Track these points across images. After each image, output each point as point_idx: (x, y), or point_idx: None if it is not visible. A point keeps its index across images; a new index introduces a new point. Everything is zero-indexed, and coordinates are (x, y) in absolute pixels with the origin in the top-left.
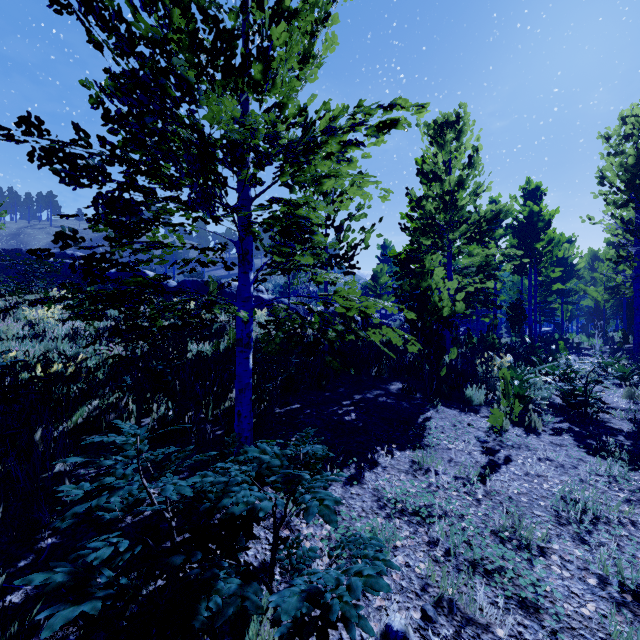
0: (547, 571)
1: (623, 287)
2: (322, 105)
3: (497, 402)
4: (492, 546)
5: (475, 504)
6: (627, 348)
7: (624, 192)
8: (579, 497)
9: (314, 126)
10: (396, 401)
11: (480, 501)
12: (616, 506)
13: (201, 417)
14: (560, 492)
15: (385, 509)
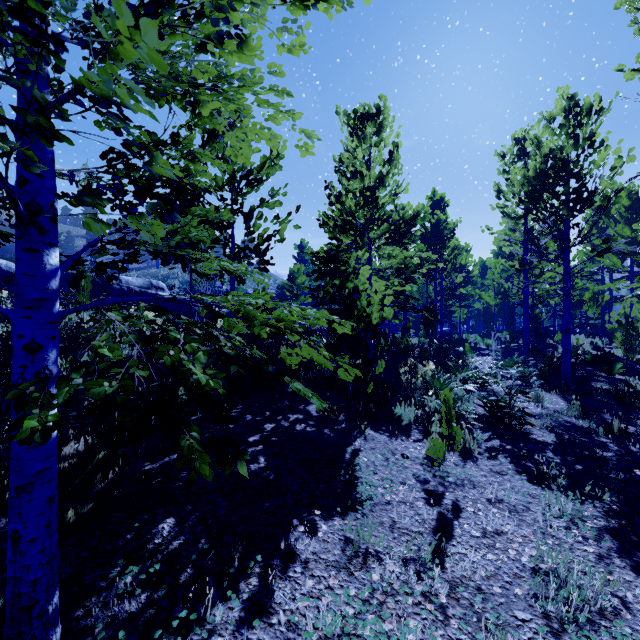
0: None
1: (511, 293)
2: None
3: (427, 419)
4: None
5: (440, 619)
6: (513, 347)
7: (525, 203)
8: (552, 565)
9: None
10: (317, 428)
11: (445, 609)
12: (600, 579)
13: None
14: (530, 561)
15: None
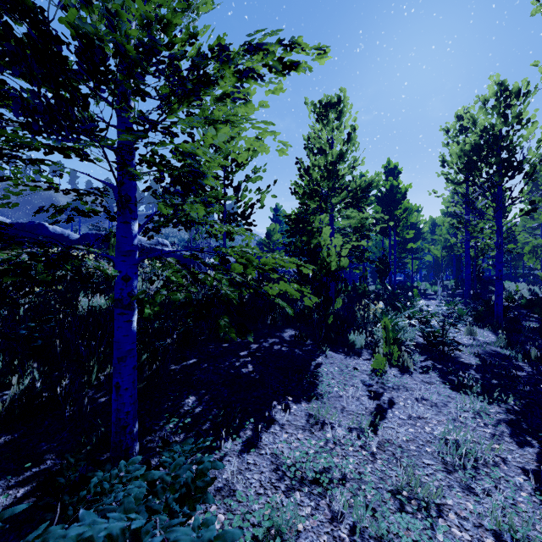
0: (449, 536)
1: (456, 247)
2: (216, 40)
3: (375, 345)
4: (396, 516)
5: (371, 459)
6: (458, 293)
7: (463, 172)
8: (456, 438)
9: (206, 57)
10: (290, 348)
11: (375, 455)
12: (489, 445)
13: (83, 382)
14: (440, 434)
15: (284, 480)
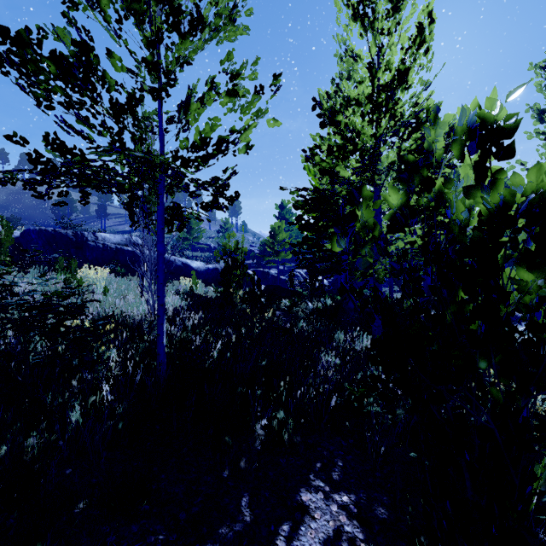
0: None
1: None
2: None
3: None
4: None
5: None
6: None
7: None
8: None
9: None
10: None
11: None
12: None
13: None
14: None
15: None
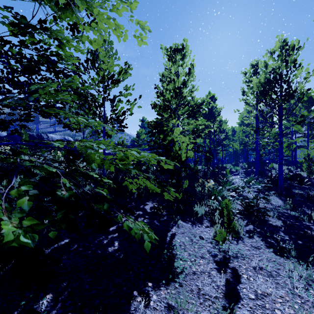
0: None
1: (249, 143)
2: None
3: (212, 213)
4: None
5: None
6: (249, 171)
7: (259, 96)
8: None
9: None
10: (150, 220)
11: None
12: None
13: None
14: None
15: None
